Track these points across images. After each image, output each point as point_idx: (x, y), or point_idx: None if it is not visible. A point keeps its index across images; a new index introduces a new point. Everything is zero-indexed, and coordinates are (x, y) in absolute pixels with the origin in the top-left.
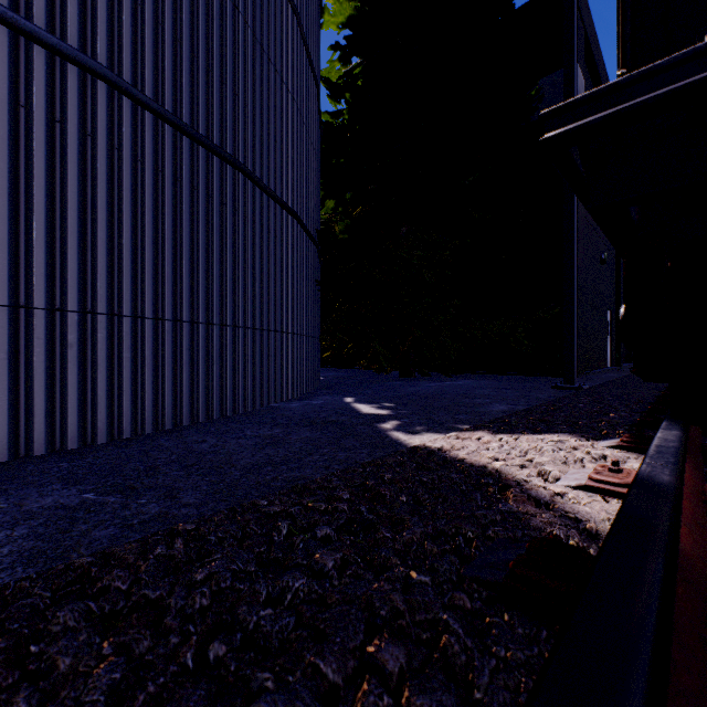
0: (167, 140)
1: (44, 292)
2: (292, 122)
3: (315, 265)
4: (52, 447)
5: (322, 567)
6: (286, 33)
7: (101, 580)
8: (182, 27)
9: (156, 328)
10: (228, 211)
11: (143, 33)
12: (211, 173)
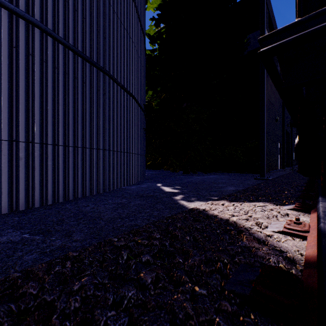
0: (70, 59)
1: (7, 132)
2: (132, 52)
3: (143, 121)
4: (11, 209)
5: (144, 282)
6: (129, 10)
7: (20, 289)
8: (78, 3)
9: (65, 150)
10: (100, 94)
11: (58, 5)
12: (92, 75)
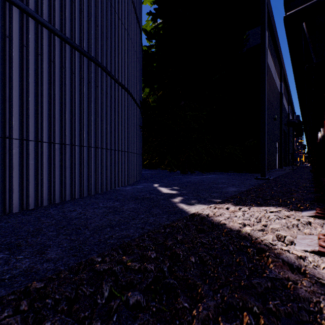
0: (56, 45)
1: None
2: (127, 45)
3: (139, 118)
4: None
5: None
6: None
7: None
8: None
9: (50, 147)
10: (92, 87)
11: None
12: (82, 66)
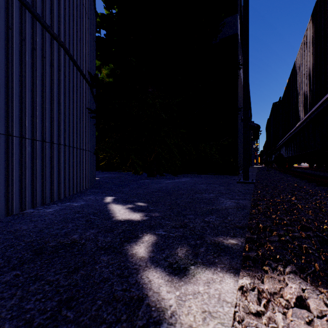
0: None
1: None
2: None
3: (87, 98)
4: None
5: None
6: None
7: None
8: None
9: None
10: None
11: None
12: None
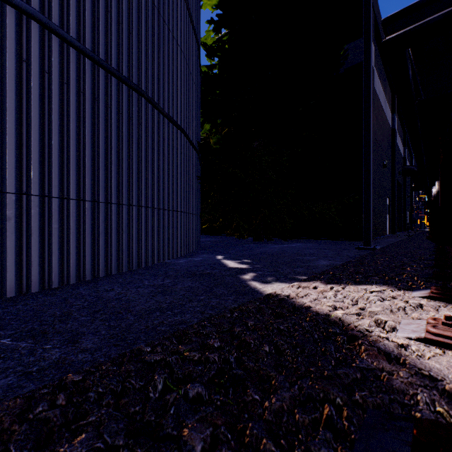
0: (87, 70)
1: None
2: (180, 66)
3: (196, 166)
4: None
5: None
6: (176, 5)
7: None
8: None
9: (78, 206)
10: (133, 124)
11: None
12: (121, 97)
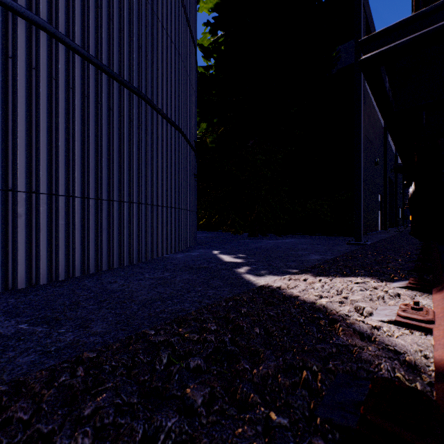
0: (91, 75)
1: (0, 177)
2: (178, 69)
3: (193, 164)
4: (6, 287)
5: (192, 404)
6: (174, 10)
7: (3, 413)
8: None
9: (83, 204)
10: (134, 125)
11: (73, 0)
12: (122, 100)
